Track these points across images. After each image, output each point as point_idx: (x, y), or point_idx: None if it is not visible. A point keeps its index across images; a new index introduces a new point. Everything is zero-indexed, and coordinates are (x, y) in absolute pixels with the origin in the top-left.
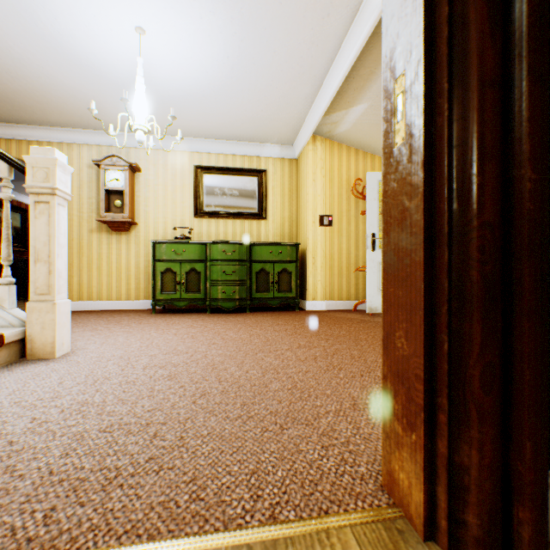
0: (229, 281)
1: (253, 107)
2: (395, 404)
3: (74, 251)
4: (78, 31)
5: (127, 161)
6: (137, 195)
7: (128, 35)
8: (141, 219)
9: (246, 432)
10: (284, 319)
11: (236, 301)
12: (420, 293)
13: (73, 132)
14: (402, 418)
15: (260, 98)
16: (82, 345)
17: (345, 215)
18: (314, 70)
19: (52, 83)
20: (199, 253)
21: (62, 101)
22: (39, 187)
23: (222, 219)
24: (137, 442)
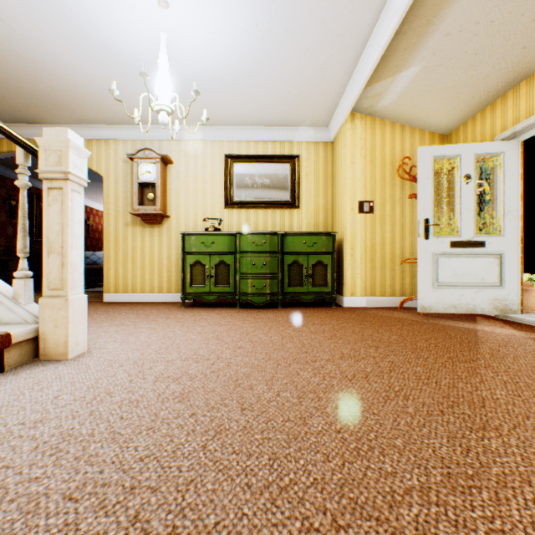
0: (259, 274)
1: (284, 85)
2: None
3: (111, 244)
4: (103, 13)
5: (159, 154)
6: (169, 187)
7: (152, 11)
8: (172, 212)
9: (275, 529)
10: (319, 317)
11: (267, 295)
12: None
13: (110, 129)
14: None
15: (293, 72)
16: (101, 344)
17: (389, 200)
18: (356, 29)
19: (86, 77)
20: (228, 244)
21: (97, 97)
22: (51, 172)
23: (252, 209)
24: (105, 531)
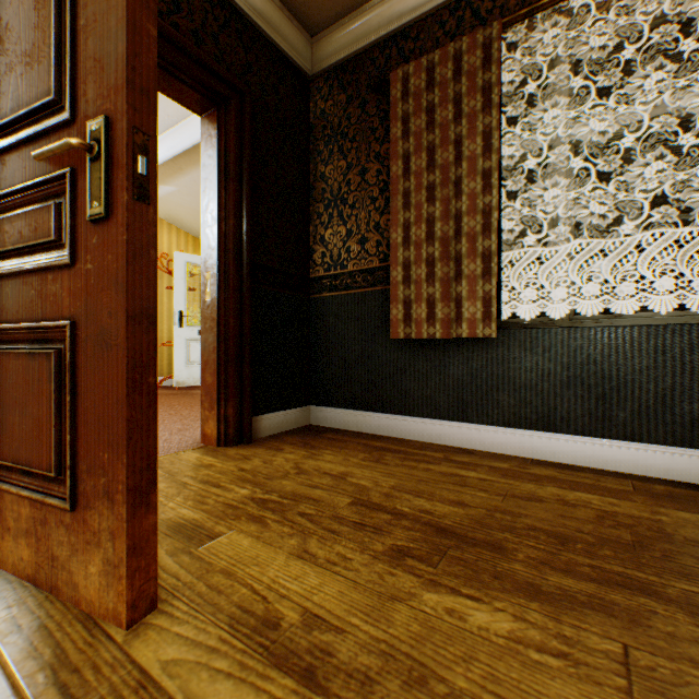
0: None
1: None
2: (207, 404)
3: None
4: None
5: None
6: None
7: None
8: None
9: None
10: None
11: None
12: (216, 358)
13: None
14: (210, 408)
15: None
16: None
17: None
18: None
19: None
20: None
21: None
22: None
23: None
24: None
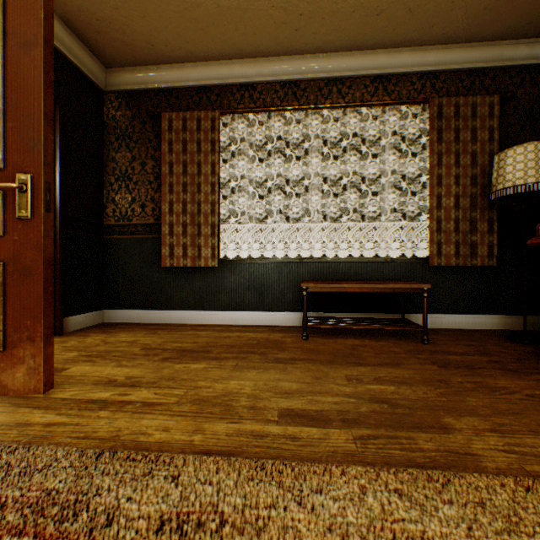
0: None
1: None
2: None
3: None
4: None
5: None
6: None
7: None
8: None
9: None
10: None
11: None
12: None
13: None
14: None
15: None
16: None
17: None
18: None
19: None
20: None
21: None
22: None
23: None
24: None
